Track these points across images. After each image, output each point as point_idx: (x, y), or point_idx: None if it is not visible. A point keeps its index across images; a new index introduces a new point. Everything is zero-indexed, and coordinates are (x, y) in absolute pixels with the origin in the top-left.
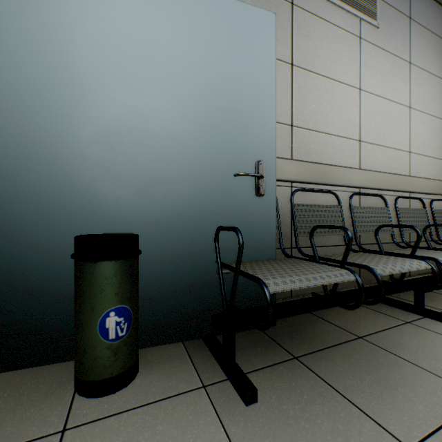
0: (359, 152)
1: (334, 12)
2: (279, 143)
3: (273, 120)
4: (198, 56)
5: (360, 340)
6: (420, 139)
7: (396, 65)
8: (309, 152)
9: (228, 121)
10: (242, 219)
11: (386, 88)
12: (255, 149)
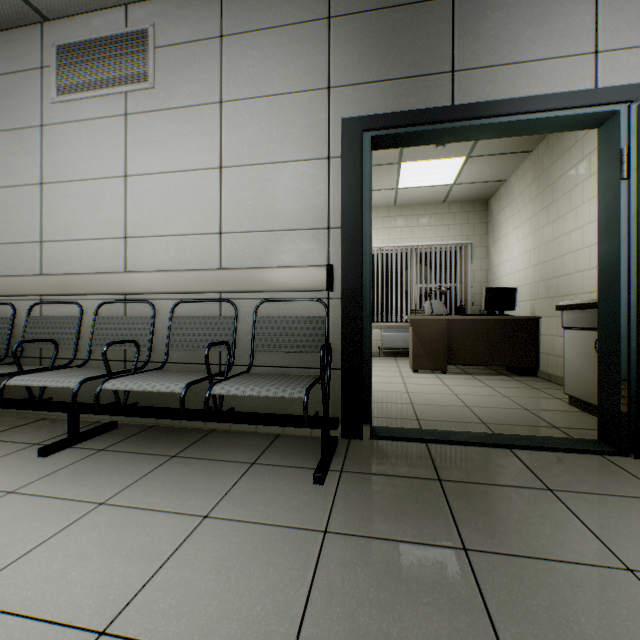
0: (125, 251)
1: (90, 105)
2: (30, 261)
3: None
4: None
5: None
6: (247, 209)
7: (191, 119)
8: (60, 264)
9: None
10: None
11: (171, 158)
12: None
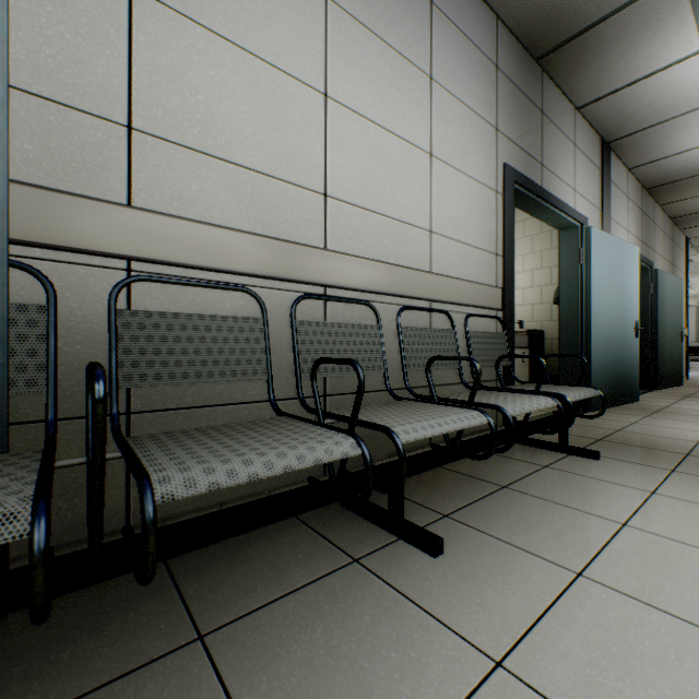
0: (324, 216)
1: None
2: (85, 161)
3: None
4: None
5: (188, 651)
6: (450, 213)
7: (404, 73)
8: (186, 198)
9: None
10: None
11: (384, 109)
12: None
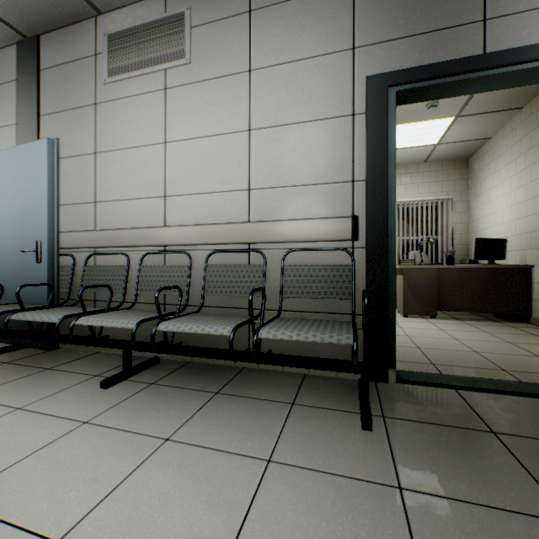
0: (165, 208)
1: (135, 83)
2: (86, 219)
3: (47, 211)
4: (16, 185)
5: (42, 369)
6: (273, 166)
7: (222, 88)
8: (110, 221)
9: (27, 219)
10: (33, 278)
11: (205, 124)
12: (39, 233)
